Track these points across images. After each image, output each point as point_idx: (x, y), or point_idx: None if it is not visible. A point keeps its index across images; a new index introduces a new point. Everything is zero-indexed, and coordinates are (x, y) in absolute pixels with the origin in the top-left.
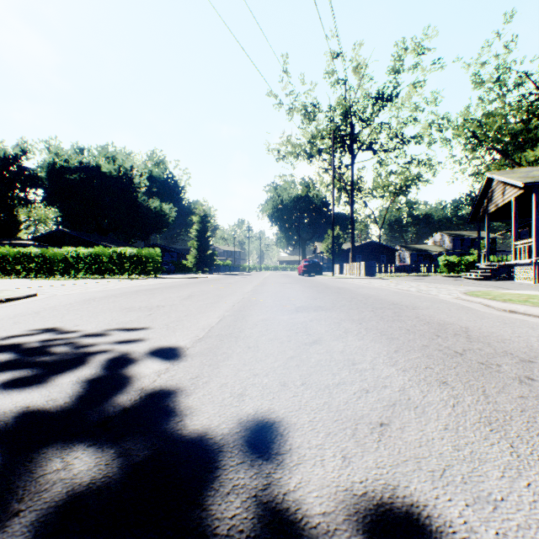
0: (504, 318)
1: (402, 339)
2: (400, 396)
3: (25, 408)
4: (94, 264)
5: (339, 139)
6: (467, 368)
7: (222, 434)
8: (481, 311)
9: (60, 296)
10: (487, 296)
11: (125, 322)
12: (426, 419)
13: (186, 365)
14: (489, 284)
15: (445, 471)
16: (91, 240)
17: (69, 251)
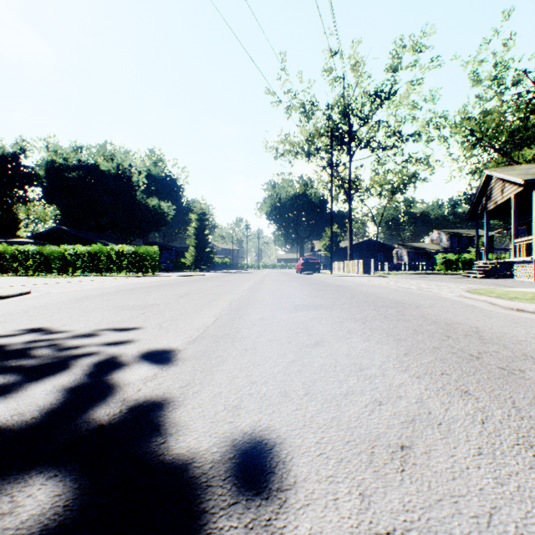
0: (513, 317)
1: (410, 341)
2: (419, 409)
3: None
4: (92, 261)
5: (337, 137)
6: (488, 374)
7: (212, 461)
8: (487, 309)
9: (53, 294)
10: (491, 294)
11: (116, 321)
12: (454, 440)
13: (176, 371)
14: (489, 281)
15: (492, 516)
16: (89, 238)
17: (67, 249)
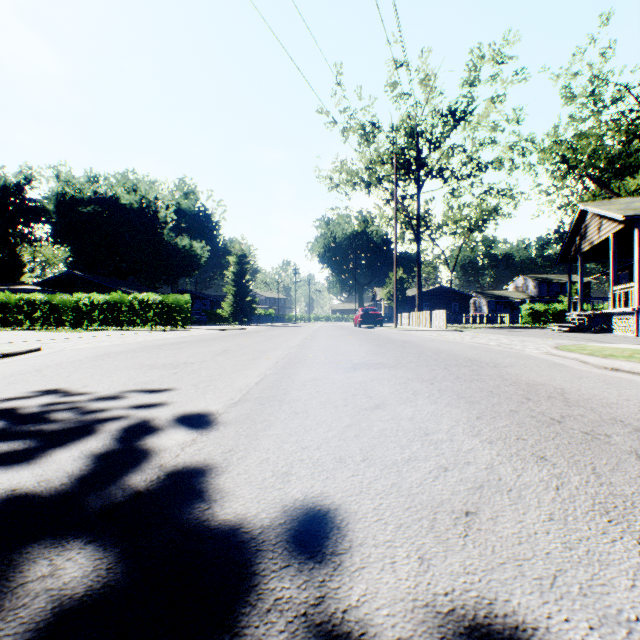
0: (606, 378)
1: (484, 403)
2: (488, 475)
3: (10, 491)
4: (111, 313)
5: (403, 164)
6: (569, 439)
7: (262, 526)
8: (577, 368)
9: (68, 351)
10: (583, 351)
11: (145, 382)
12: (524, 507)
13: (217, 436)
14: (583, 337)
15: (557, 578)
16: (107, 285)
17: (81, 298)
